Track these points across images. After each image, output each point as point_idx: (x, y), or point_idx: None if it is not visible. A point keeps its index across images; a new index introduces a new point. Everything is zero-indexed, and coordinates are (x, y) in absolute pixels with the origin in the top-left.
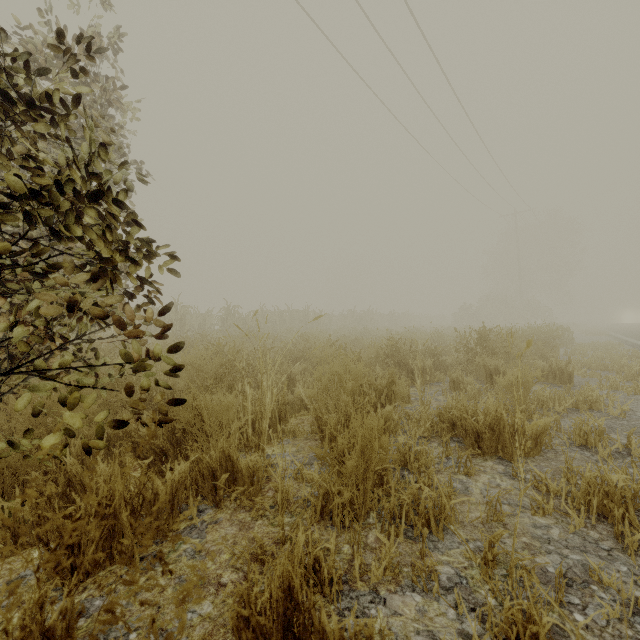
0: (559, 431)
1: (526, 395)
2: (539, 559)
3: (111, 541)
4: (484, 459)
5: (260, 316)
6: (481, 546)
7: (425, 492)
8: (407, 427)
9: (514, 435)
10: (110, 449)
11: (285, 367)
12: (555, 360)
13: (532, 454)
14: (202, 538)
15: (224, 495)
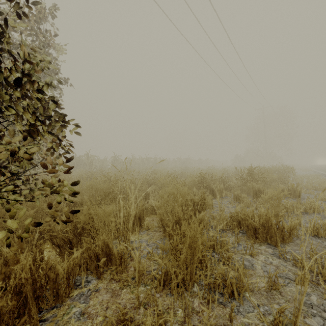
0: (299, 226)
1: (279, 205)
2: (308, 321)
3: (24, 308)
4: (259, 244)
5: (132, 161)
6: (268, 310)
7: (231, 273)
8: (213, 224)
9: (277, 230)
10: (42, 237)
11: (144, 188)
12: (290, 184)
13: (287, 241)
14: (86, 303)
15: (104, 269)
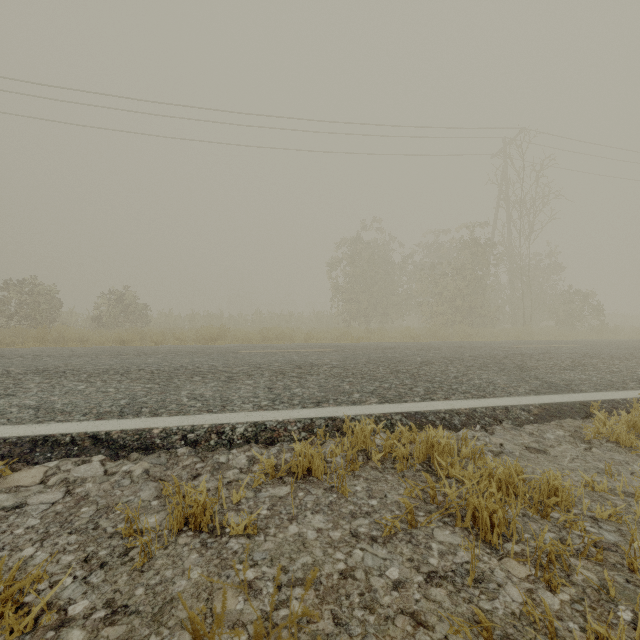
0: None
1: None
2: None
3: None
4: None
5: None
6: None
7: None
8: None
9: None
10: None
11: None
12: None
13: None
14: None
15: None
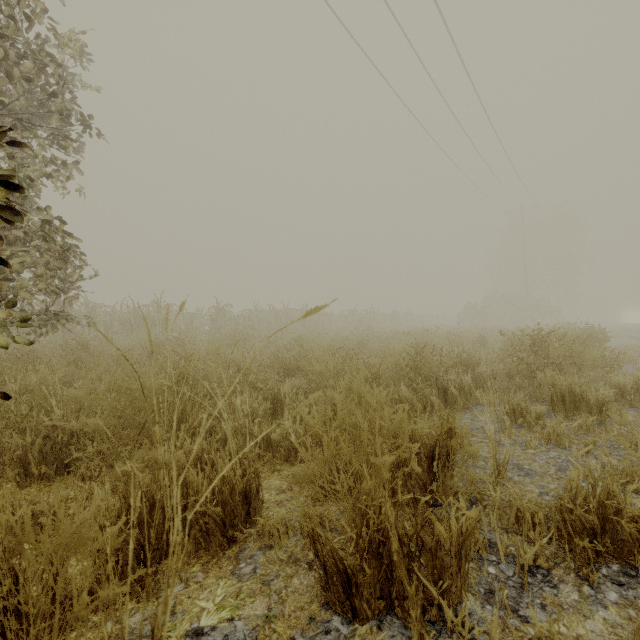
0: None
1: None
2: None
3: None
4: None
5: (254, 316)
6: None
7: None
8: (499, 542)
9: None
10: None
11: (271, 384)
12: None
13: None
14: None
15: None
